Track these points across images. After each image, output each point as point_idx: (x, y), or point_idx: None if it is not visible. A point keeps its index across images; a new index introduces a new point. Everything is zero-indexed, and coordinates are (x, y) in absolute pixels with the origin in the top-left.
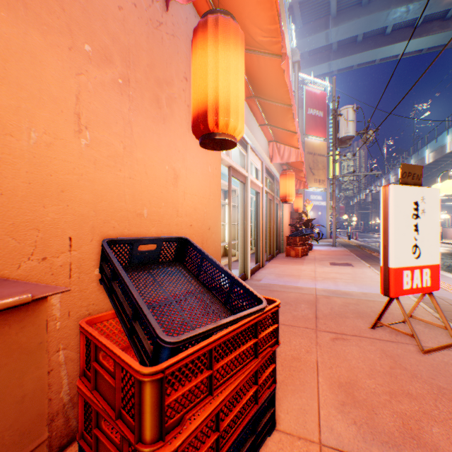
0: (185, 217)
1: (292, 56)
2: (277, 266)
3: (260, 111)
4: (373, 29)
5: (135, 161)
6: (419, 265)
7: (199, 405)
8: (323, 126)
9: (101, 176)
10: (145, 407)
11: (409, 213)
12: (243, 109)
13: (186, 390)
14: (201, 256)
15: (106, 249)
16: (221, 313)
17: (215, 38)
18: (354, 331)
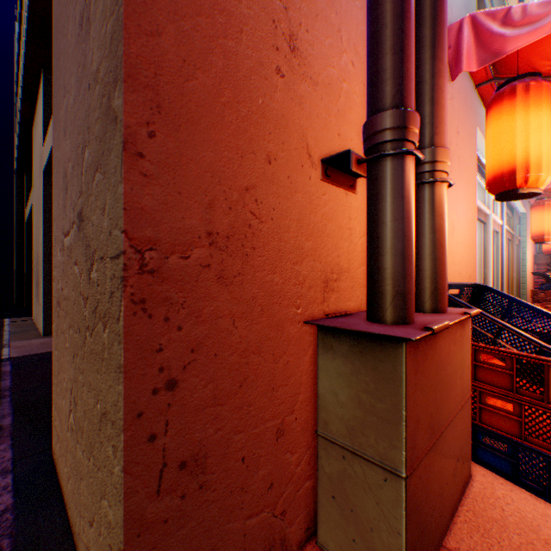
0: (456, 266)
1: None
2: None
3: None
4: None
5: None
6: None
7: None
8: None
9: None
10: (550, 383)
11: None
12: (550, 160)
13: None
14: (507, 301)
15: None
16: None
17: (523, 103)
18: None
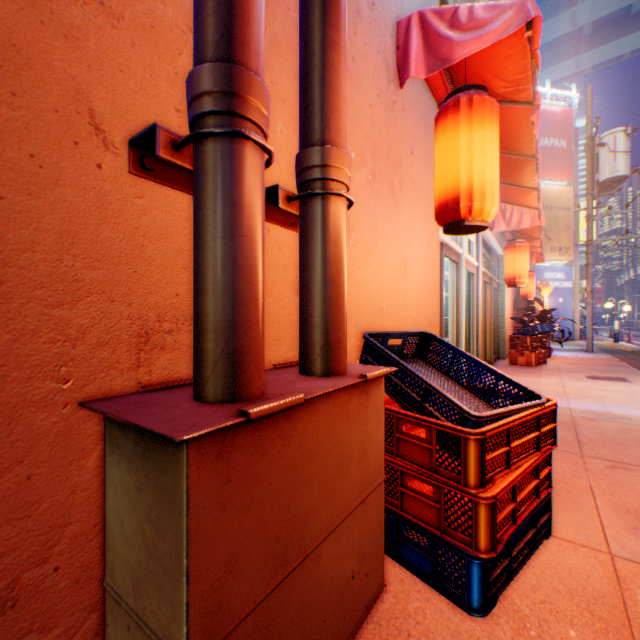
0: (410, 310)
1: None
2: None
3: None
4: None
5: (378, 254)
6: None
7: (501, 473)
8: (567, 163)
9: (359, 273)
10: (469, 460)
11: None
12: (496, 189)
13: (494, 455)
14: (452, 352)
15: (372, 342)
16: (486, 409)
17: (468, 119)
18: None
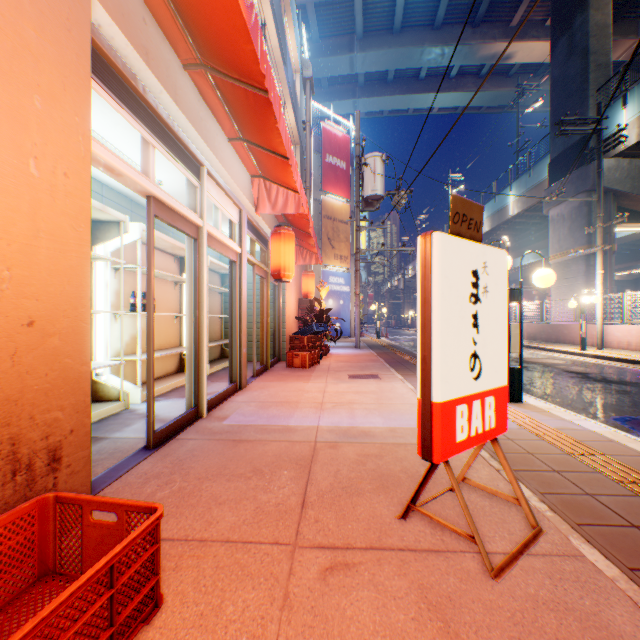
0: None
1: (303, 68)
2: (267, 386)
3: (223, 107)
4: (407, 68)
5: None
6: (481, 390)
7: None
8: (347, 183)
9: None
10: None
11: (465, 292)
12: None
13: None
14: None
15: None
16: None
17: None
18: (371, 534)
